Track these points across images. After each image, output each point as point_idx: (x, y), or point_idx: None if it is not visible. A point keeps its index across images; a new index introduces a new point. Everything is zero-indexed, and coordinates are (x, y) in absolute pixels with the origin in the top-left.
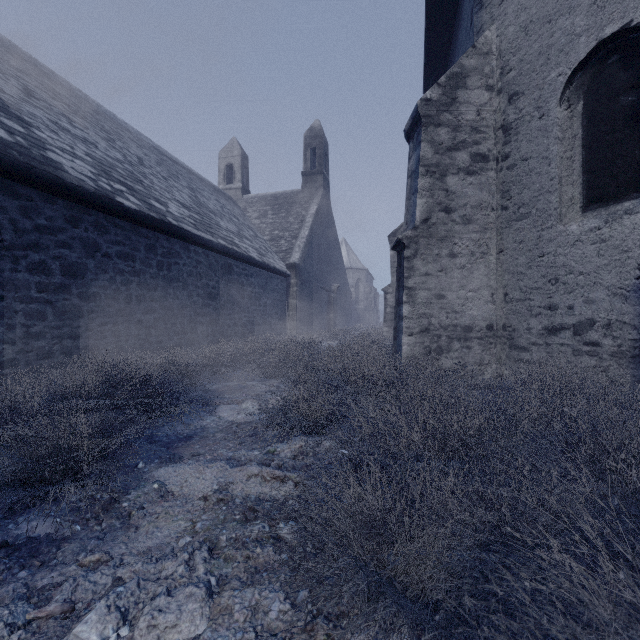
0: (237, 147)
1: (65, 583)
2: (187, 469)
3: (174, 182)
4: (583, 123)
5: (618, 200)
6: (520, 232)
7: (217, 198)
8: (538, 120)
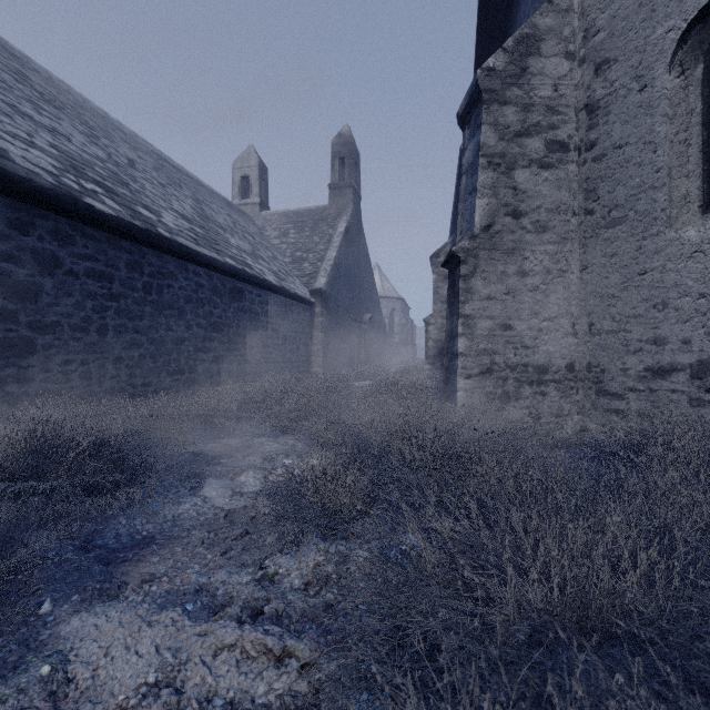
0: (254, 156)
1: None
2: (114, 626)
3: (174, 190)
4: (704, 93)
5: None
6: (612, 242)
7: (229, 213)
8: (638, 93)
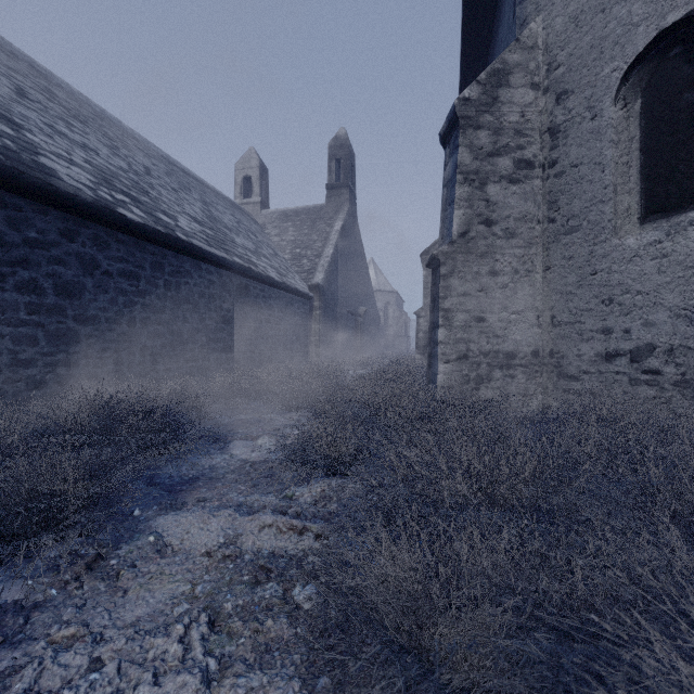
0: (255, 158)
1: (29, 666)
2: (189, 518)
3: (185, 194)
4: (641, 124)
5: (681, 210)
6: (569, 247)
7: (233, 213)
8: (590, 121)
